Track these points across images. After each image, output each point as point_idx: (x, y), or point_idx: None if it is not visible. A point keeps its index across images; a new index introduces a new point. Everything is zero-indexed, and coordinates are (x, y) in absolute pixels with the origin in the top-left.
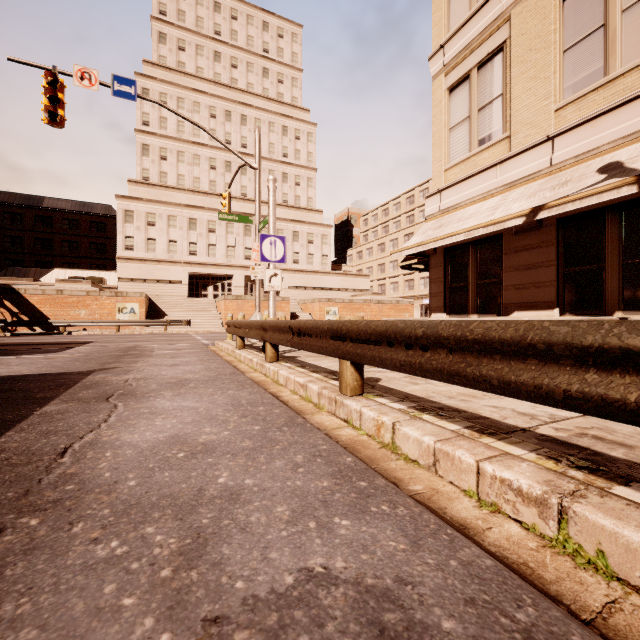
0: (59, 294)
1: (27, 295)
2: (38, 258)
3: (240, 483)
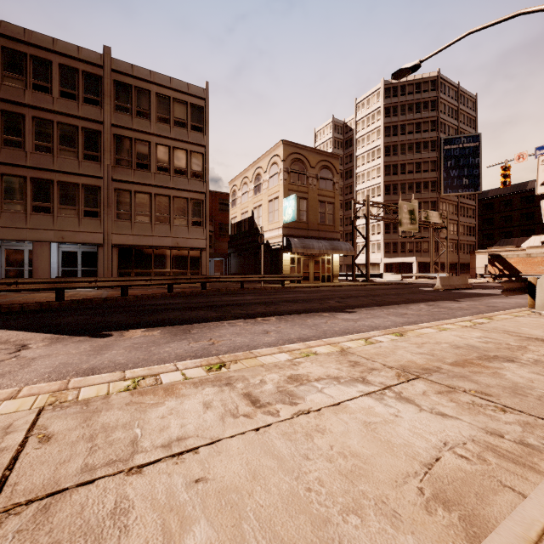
0: (527, 257)
1: (507, 258)
2: (522, 228)
3: (501, 304)
